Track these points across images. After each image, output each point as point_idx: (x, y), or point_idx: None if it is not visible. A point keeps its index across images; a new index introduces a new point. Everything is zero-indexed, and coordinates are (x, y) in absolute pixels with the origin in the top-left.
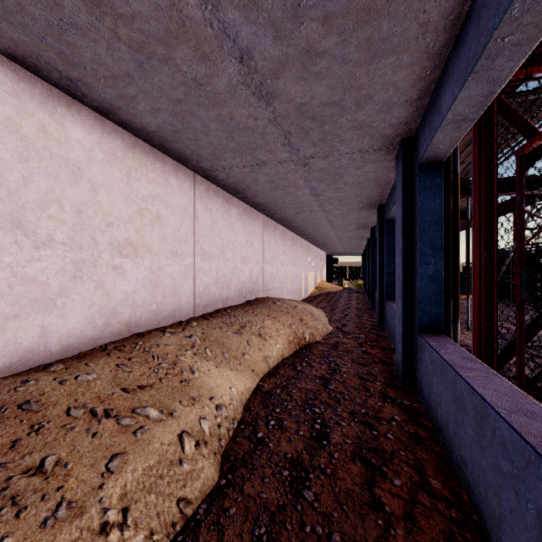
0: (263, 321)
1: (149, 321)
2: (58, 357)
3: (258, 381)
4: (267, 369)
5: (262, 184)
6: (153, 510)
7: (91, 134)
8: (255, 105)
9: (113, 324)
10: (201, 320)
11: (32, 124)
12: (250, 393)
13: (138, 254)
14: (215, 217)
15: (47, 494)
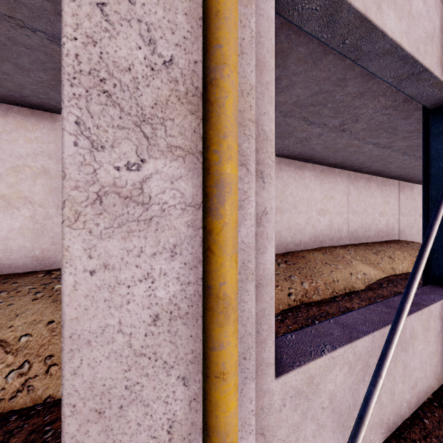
0: (394, 251)
1: (328, 242)
2: (303, 249)
3: (386, 276)
4: (393, 273)
5: (393, 168)
6: (344, 284)
7: (311, 172)
8: (382, 150)
9: (316, 241)
10: (352, 246)
11: (298, 176)
12: (380, 277)
13: (324, 214)
14: (360, 191)
15: (319, 271)
